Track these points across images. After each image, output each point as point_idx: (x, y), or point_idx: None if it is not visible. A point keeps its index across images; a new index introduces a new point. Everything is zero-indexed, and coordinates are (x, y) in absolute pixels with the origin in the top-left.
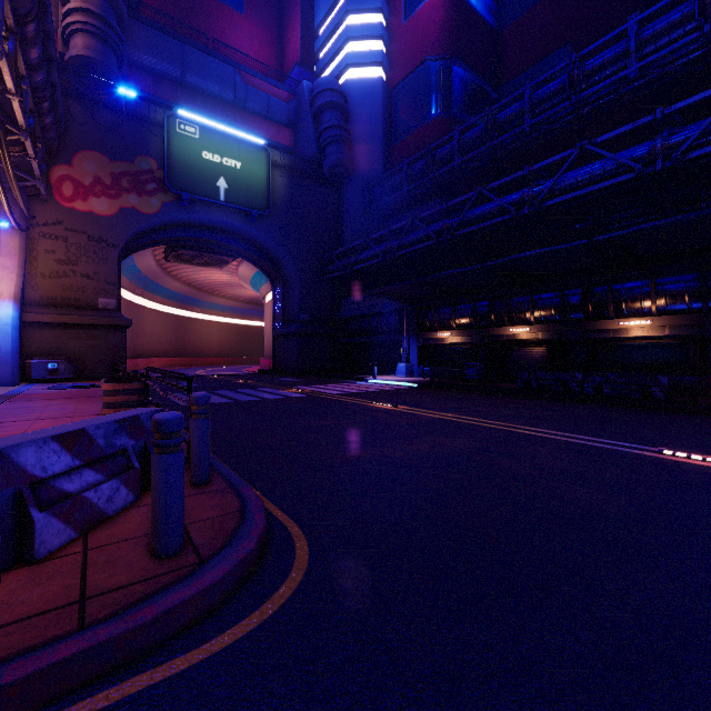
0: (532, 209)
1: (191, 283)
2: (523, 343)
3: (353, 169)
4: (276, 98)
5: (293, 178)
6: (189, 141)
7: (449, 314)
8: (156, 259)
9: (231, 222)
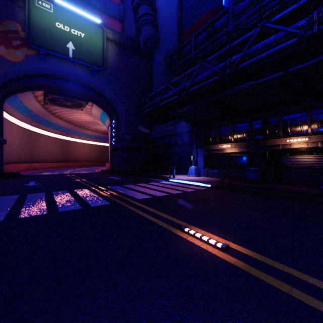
0: (322, 27)
1: (70, 121)
2: (298, 151)
3: (159, 42)
4: (110, 1)
5: (121, 49)
6: (45, 13)
7: (228, 131)
8: (41, 104)
9: (78, 73)
